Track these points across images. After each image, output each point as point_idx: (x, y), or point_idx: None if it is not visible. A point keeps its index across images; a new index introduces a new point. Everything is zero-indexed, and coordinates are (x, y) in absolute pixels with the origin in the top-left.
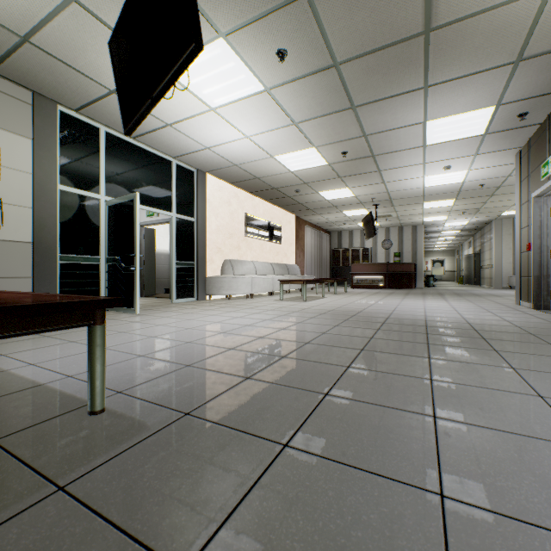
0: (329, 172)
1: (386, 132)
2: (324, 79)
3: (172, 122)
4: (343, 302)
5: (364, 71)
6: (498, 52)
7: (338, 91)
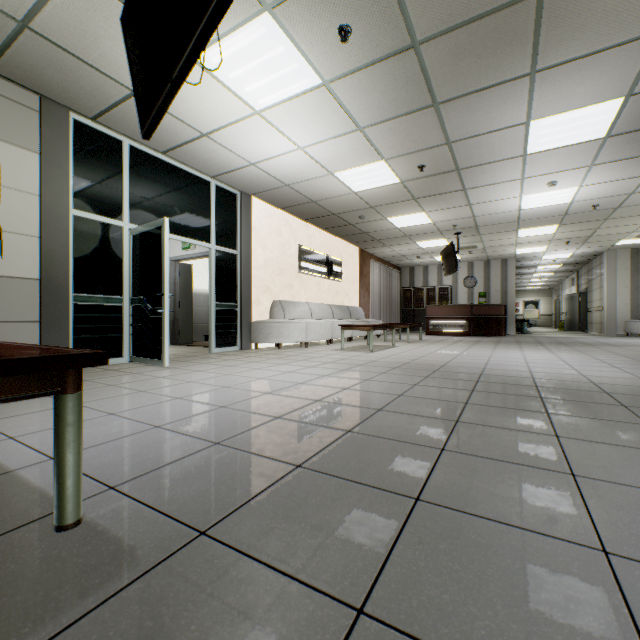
0: (401, 192)
1: (477, 137)
2: (398, 66)
3: (209, 131)
4: (419, 353)
5: (452, 52)
6: (638, 18)
7: (417, 83)
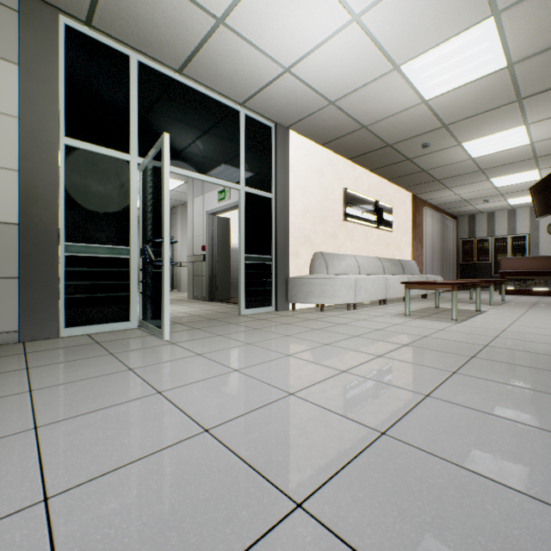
0: (500, 89)
1: None
2: None
3: (224, 11)
4: (545, 328)
5: None
6: None
7: None
